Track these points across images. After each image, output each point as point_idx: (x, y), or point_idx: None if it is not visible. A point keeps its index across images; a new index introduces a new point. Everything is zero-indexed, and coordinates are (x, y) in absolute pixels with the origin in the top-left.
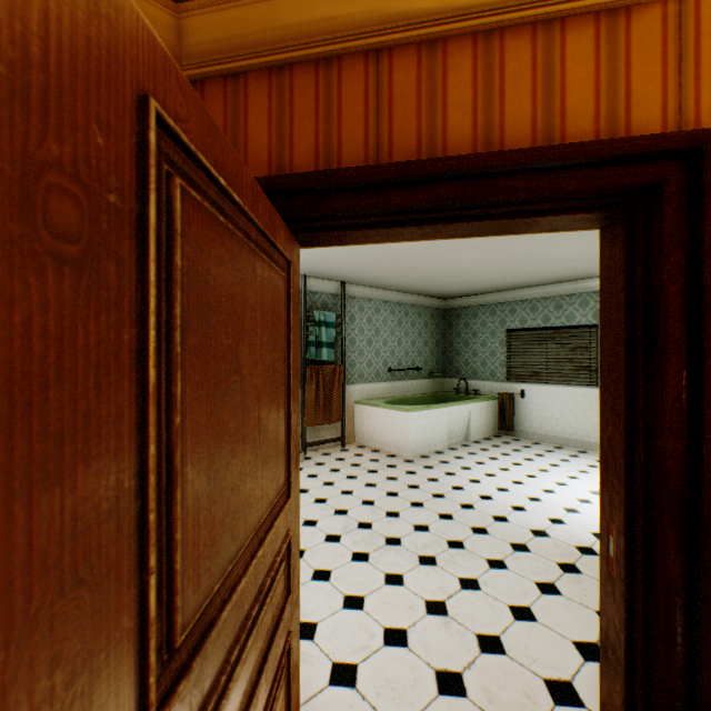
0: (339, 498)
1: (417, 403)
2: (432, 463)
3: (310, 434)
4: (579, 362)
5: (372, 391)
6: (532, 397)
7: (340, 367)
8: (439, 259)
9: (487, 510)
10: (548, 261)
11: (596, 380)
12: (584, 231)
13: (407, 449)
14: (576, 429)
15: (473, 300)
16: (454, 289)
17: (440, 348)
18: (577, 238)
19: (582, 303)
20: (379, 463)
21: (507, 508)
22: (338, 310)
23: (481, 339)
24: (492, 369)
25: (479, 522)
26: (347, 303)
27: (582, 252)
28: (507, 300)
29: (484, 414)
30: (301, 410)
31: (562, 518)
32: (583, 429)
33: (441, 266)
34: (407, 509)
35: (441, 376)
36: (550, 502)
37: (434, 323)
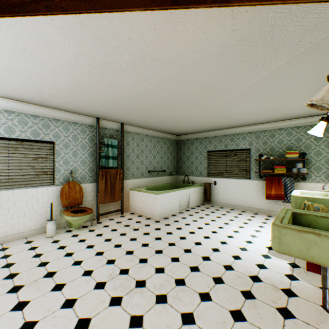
0: (112, 250)
1: (163, 189)
2: (170, 222)
3: (102, 208)
4: (241, 167)
5: (139, 183)
6: (220, 184)
7: (120, 170)
8: (173, 110)
9: (198, 253)
10: (229, 114)
11: (249, 176)
12: (250, 95)
13: (156, 214)
14: (240, 200)
15: (191, 136)
16: (182, 130)
17: (175, 160)
18: (245, 100)
19: (243, 138)
20: (140, 224)
21: (209, 250)
22: (119, 139)
23: (195, 155)
24: (201, 170)
25: (194, 262)
26: (125, 135)
27: (246, 109)
28: (207, 136)
29: (197, 194)
30: (96, 195)
31: (239, 255)
32: (244, 200)
33: (174, 115)
34: (152, 256)
35: (176, 174)
36: (232, 244)
37: (172, 147)
